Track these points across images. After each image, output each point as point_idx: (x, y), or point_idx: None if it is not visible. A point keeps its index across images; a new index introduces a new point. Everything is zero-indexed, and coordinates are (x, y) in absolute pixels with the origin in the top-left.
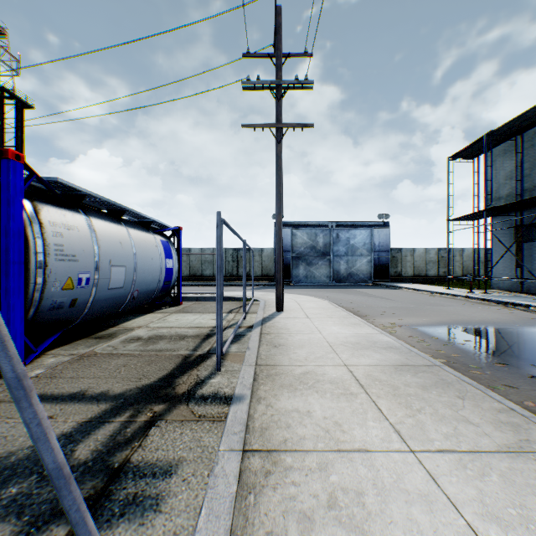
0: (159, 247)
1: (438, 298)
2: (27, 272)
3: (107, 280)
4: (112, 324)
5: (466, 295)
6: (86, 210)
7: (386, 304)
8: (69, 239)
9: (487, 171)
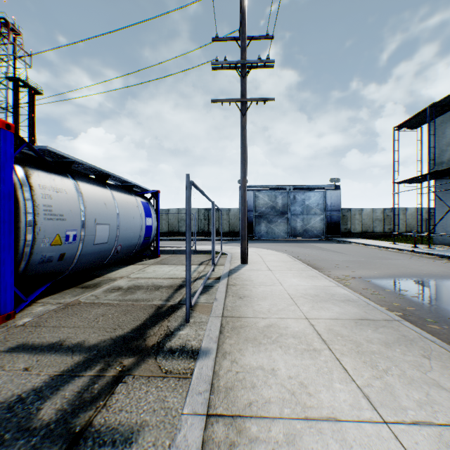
0: (140, 207)
1: (385, 252)
2: (17, 230)
3: (93, 236)
4: (98, 274)
5: (411, 249)
6: (74, 175)
7: (339, 257)
8: (58, 201)
9: (430, 139)
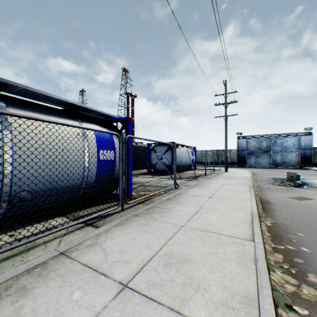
0: (190, 153)
1: (315, 173)
2: None
3: (182, 161)
4: (181, 172)
5: None
6: (179, 147)
7: (277, 173)
8: (178, 154)
9: None
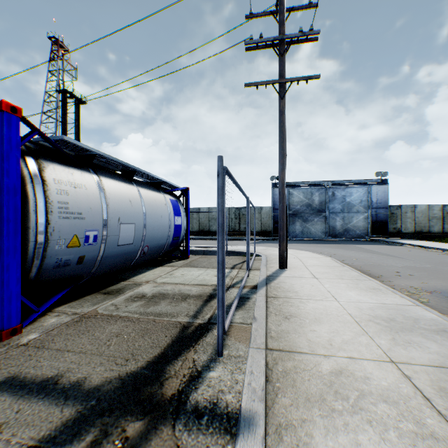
0: (168, 205)
1: None
2: (26, 230)
3: (116, 237)
4: (124, 277)
5: None
6: (97, 170)
7: (395, 262)
8: (75, 197)
9: None
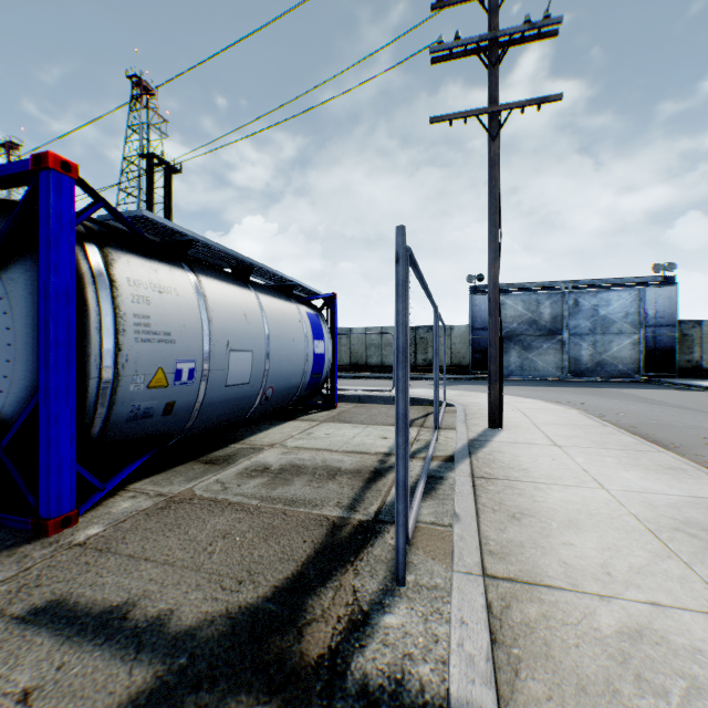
0: (304, 323)
1: None
2: (84, 360)
3: (223, 372)
4: (236, 437)
5: None
6: (194, 266)
7: (698, 421)
8: (160, 308)
9: None
